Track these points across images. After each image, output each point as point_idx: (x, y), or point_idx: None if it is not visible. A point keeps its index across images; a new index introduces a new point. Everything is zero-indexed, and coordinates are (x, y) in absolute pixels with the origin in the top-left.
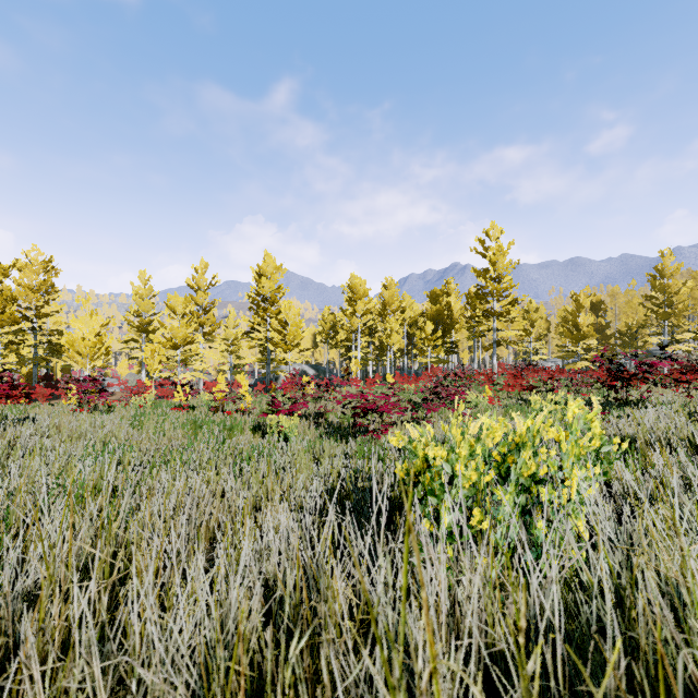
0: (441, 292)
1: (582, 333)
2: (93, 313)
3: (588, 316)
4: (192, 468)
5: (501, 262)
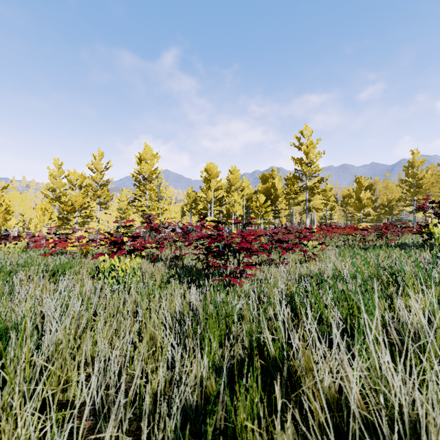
0: (269, 175)
1: (363, 203)
2: None
3: (367, 192)
4: None
5: (312, 152)
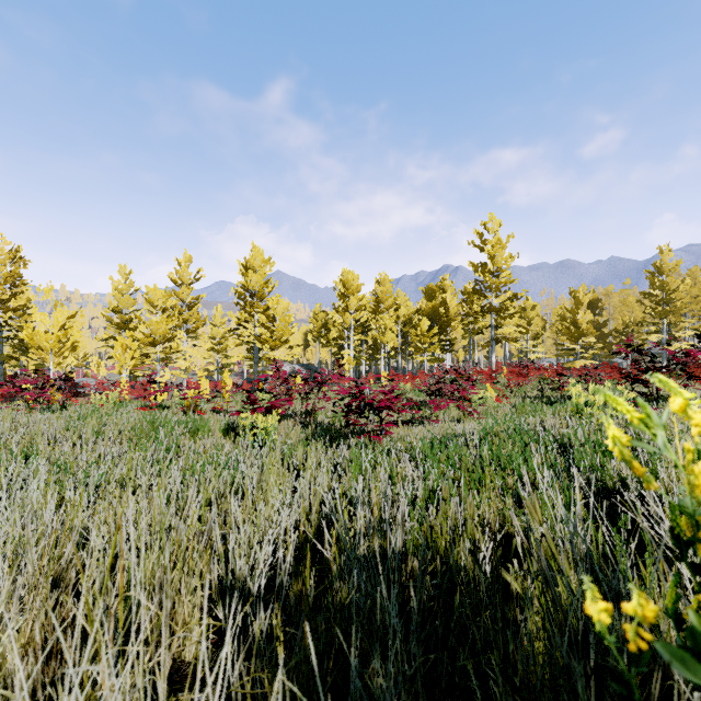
0: (436, 288)
1: (582, 330)
2: (57, 304)
3: (587, 313)
4: (93, 492)
5: (500, 255)
